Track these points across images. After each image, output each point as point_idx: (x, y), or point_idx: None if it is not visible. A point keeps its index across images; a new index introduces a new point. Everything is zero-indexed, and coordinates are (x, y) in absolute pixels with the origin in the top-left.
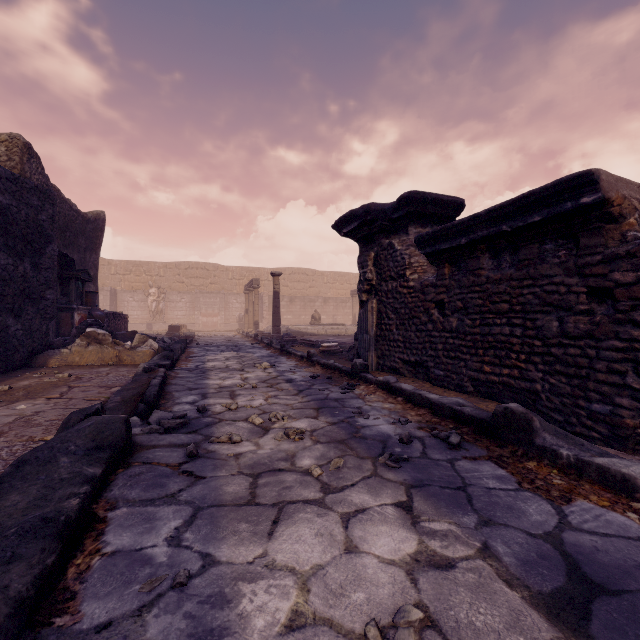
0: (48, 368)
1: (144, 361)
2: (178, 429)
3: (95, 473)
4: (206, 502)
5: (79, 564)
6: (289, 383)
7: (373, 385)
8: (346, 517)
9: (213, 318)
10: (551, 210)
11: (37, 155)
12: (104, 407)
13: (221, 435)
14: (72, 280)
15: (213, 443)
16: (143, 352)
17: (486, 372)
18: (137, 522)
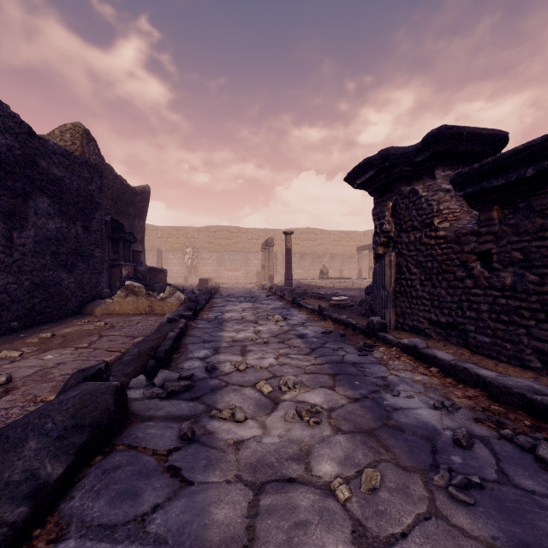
0: (93, 316)
1: (172, 311)
2: (181, 393)
3: (50, 476)
4: (183, 542)
5: None
6: (301, 339)
7: (395, 348)
8: None
9: (236, 272)
10: None
11: (94, 139)
12: (119, 360)
13: (224, 406)
14: (121, 241)
15: (214, 418)
16: (171, 303)
17: None
18: None
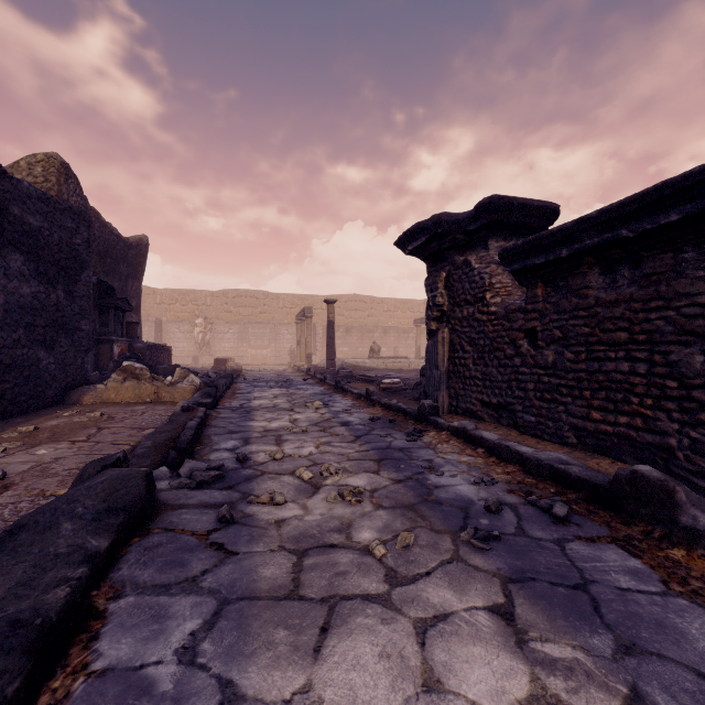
0: (81, 406)
1: (184, 398)
2: (212, 483)
3: (99, 547)
4: (235, 592)
5: (56, 689)
6: (344, 427)
7: (445, 432)
8: (421, 626)
9: (262, 350)
10: (697, 205)
11: (75, 175)
12: (132, 453)
13: (262, 493)
14: (111, 310)
15: (251, 503)
16: (183, 388)
17: (595, 420)
18: (143, 620)
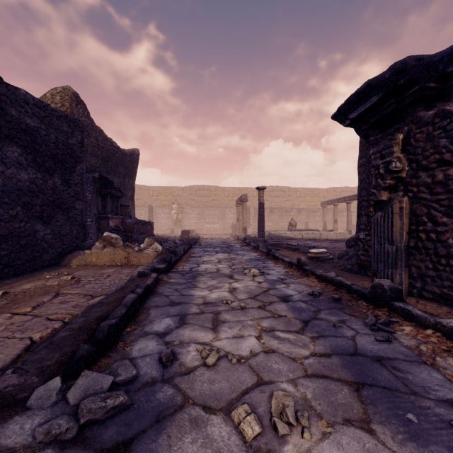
0: (68, 267)
1: (148, 262)
2: (105, 425)
3: None
4: None
5: None
6: (285, 304)
7: (432, 331)
8: None
9: (214, 225)
10: None
11: (83, 102)
12: (49, 339)
13: None
14: (108, 196)
15: None
16: (148, 254)
17: None
18: None
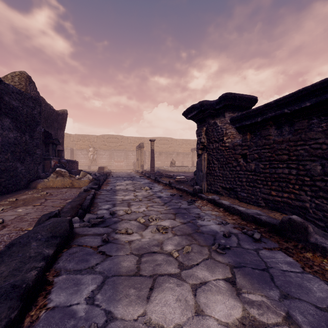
0: (37, 189)
1: (85, 185)
2: (99, 224)
3: (49, 253)
4: (111, 273)
5: (32, 315)
6: (159, 198)
7: (205, 200)
8: (194, 287)
9: (120, 163)
10: (318, 98)
11: (33, 82)
12: (61, 211)
13: (122, 229)
14: (50, 144)
15: (117, 233)
16: (84, 181)
17: (273, 195)
18: (70, 285)
